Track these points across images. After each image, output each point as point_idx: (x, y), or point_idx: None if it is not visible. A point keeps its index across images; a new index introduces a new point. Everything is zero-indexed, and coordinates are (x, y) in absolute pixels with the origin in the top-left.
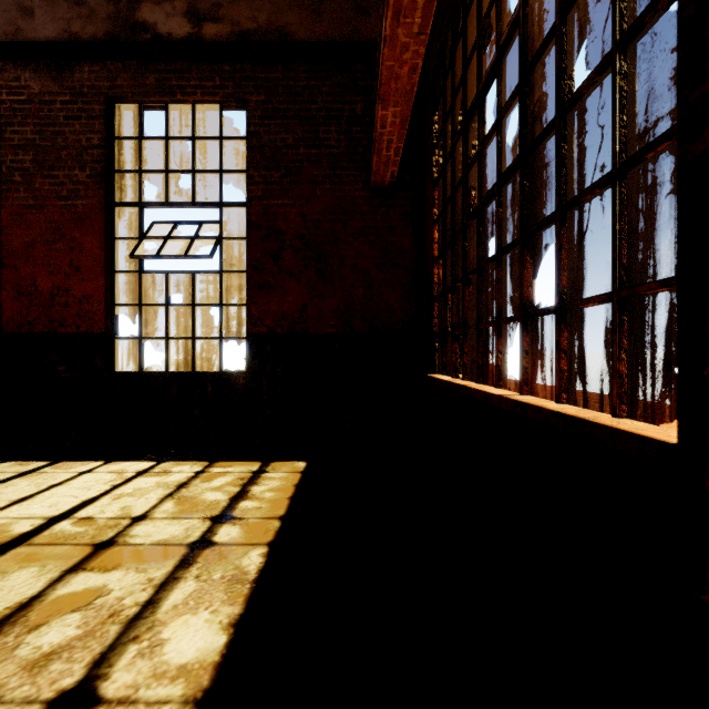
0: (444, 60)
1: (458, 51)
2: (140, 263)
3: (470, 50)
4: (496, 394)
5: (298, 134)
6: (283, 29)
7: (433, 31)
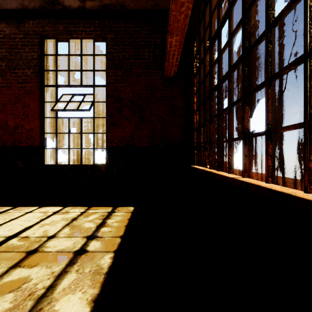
0: (199, 16)
1: (206, 10)
2: (56, 113)
3: (213, 9)
4: (230, 177)
5: (130, 53)
6: (123, 3)
7: (194, 3)
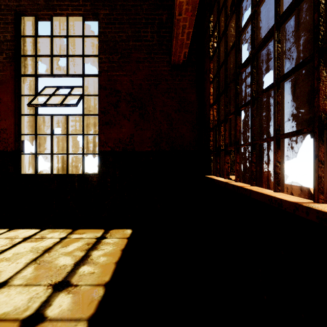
0: None
1: None
2: (35, 109)
3: None
4: (289, 201)
5: (128, 33)
6: None
7: None
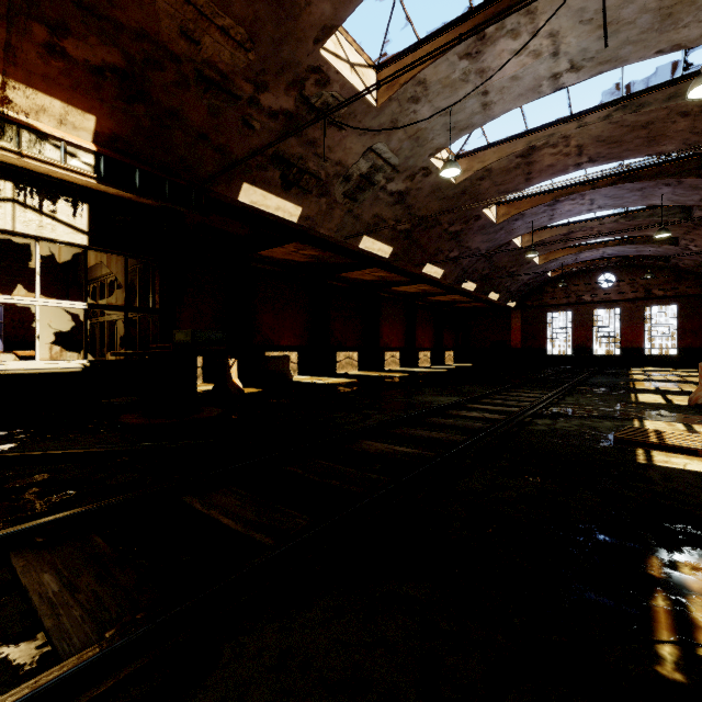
0: None
1: None
2: (651, 335)
3: None
4: None
5: (690, 311)
6: (686, 291)
7: None
